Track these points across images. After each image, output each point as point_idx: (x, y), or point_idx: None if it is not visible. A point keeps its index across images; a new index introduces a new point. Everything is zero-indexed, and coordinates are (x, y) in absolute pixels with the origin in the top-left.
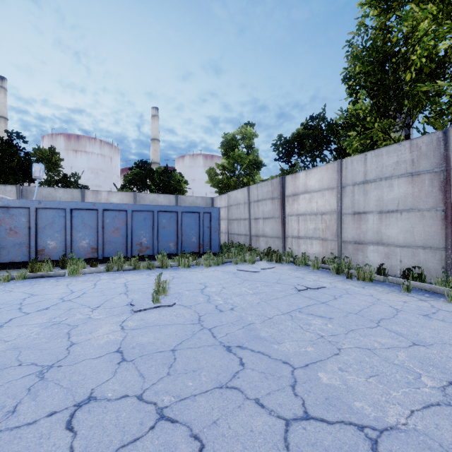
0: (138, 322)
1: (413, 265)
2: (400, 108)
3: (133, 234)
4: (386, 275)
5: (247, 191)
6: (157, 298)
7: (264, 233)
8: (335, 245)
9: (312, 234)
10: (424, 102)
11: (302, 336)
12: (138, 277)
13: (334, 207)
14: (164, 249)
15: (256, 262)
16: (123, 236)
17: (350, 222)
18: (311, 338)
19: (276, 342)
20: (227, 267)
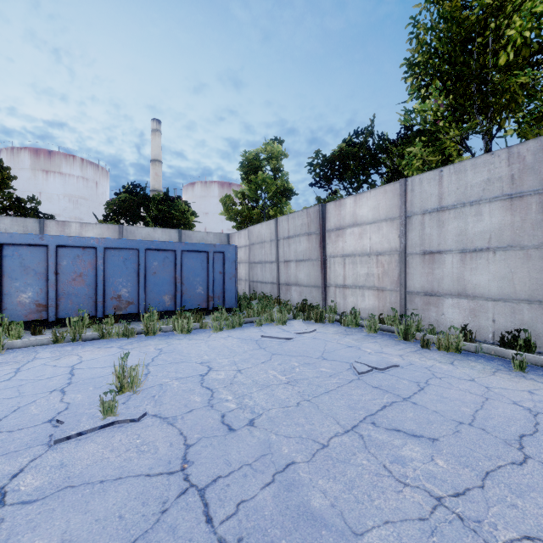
0: (49, 475)
1: (513, 327)
2: (487, 107)
3: (106, 283)
4: (473, 341)
5: (274, 224)
6: (110, 406)
7: (297, 280)
8: (397, 297)
9: (364, 281)
10: (520, 100)
11: (400, 504)
12: (102, 353)
13: (395, 245)
14: (156, 305)
15: (287, 322)
16: (91, 287)
17: (418, 265)
18: (419, 510)
19: (349, 531)
20: (247, 330)
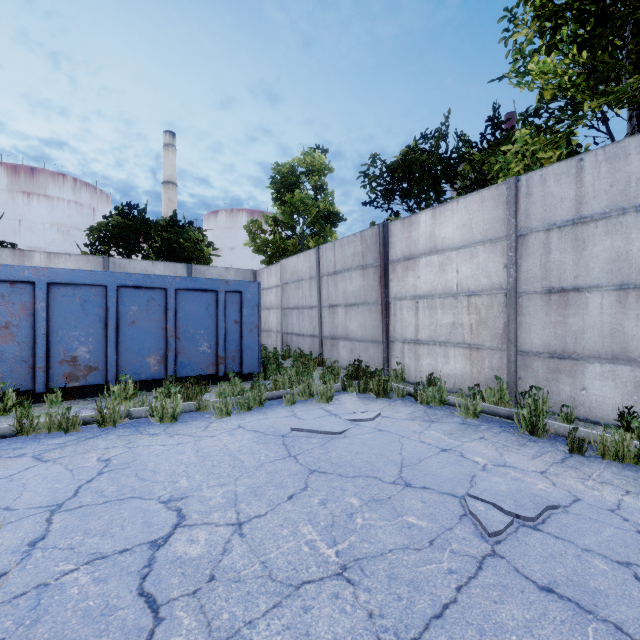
0: None
1: None
2: None
3: (51, 339)
4: None
5: (315, 255)
6: None
7: (347, 333)
8: (502, 359)
9: (447, 335)
10: None
11: None
12: None
13: (498, 280)
14: (135, 370)
15: (334, 397)
16: (25, 344)
17: (539, 310)
18: None
19: None
20: (271, 414)
